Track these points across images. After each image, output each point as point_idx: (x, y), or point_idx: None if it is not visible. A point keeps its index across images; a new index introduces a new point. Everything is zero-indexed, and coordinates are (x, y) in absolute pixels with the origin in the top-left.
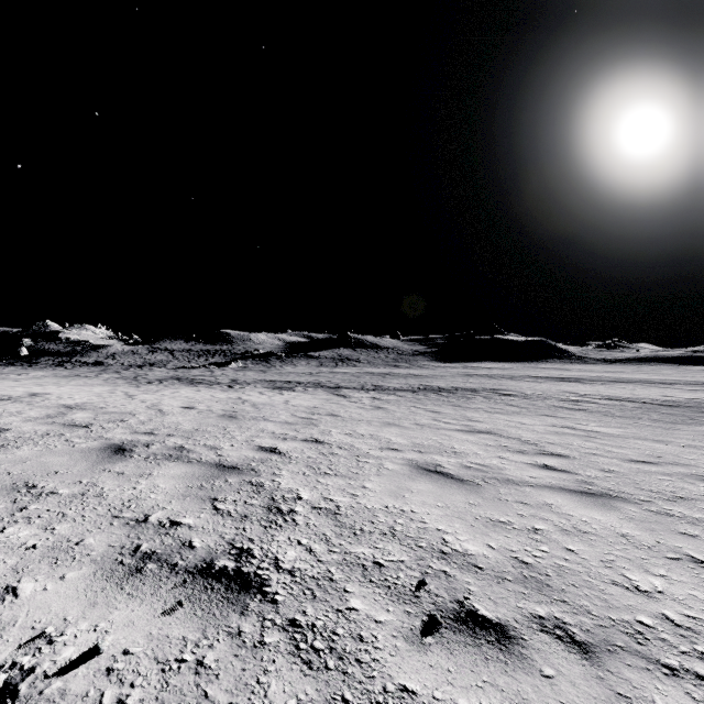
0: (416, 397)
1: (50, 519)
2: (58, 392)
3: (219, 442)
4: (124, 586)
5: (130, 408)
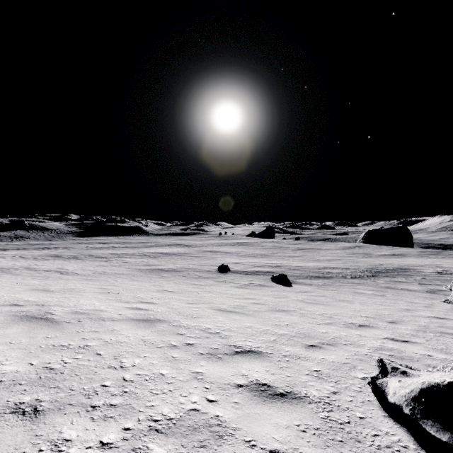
0: (33, 250)
1: None
2: None
3: None
4: None
5: None
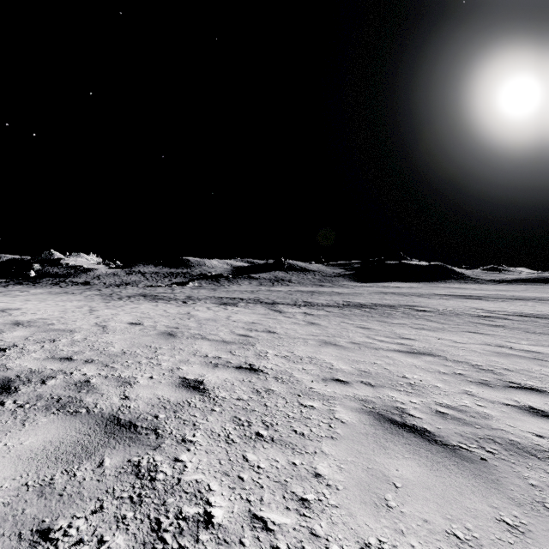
0: (342, 312)
1: None
2: (31, 307)
3: (137, 372)
4: None
5: (77, 325)
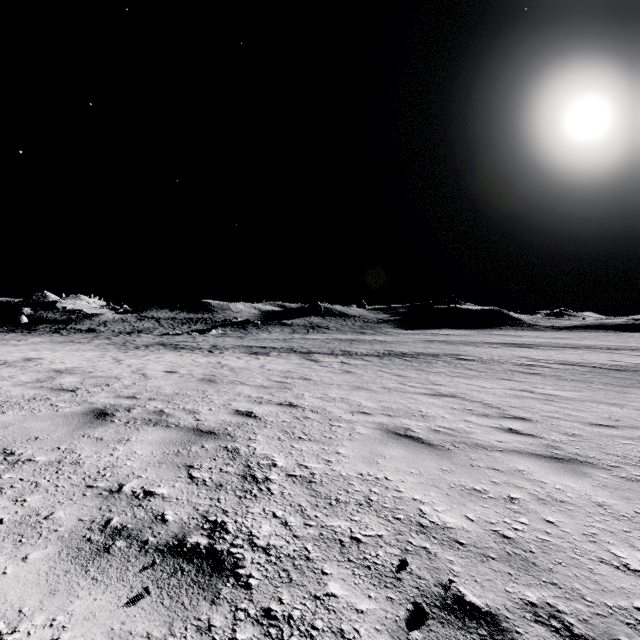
0: (381, 362)
1: (22, 490)
2: (52, 357)
3: (197, 406)
4: (89, 569)
5: (116, 372)
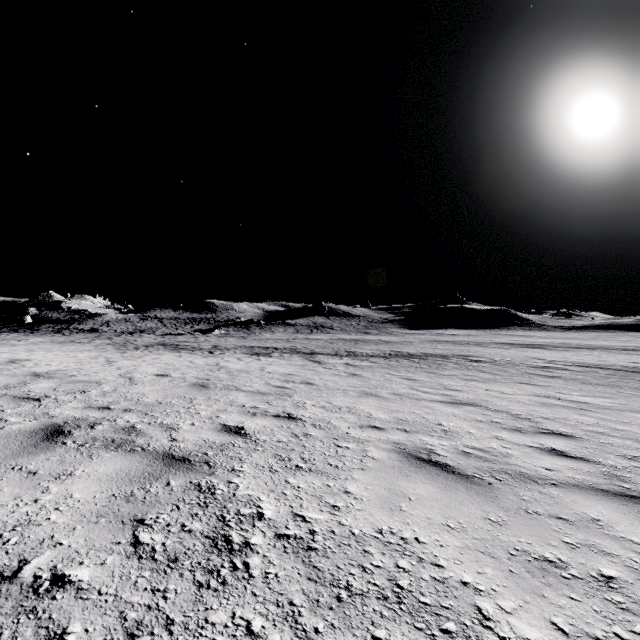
0: (388, 363)
1: None
2: (41, 358)
3: (178, 420)
4: None
5: (100, 376)
